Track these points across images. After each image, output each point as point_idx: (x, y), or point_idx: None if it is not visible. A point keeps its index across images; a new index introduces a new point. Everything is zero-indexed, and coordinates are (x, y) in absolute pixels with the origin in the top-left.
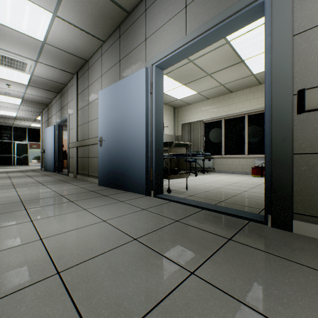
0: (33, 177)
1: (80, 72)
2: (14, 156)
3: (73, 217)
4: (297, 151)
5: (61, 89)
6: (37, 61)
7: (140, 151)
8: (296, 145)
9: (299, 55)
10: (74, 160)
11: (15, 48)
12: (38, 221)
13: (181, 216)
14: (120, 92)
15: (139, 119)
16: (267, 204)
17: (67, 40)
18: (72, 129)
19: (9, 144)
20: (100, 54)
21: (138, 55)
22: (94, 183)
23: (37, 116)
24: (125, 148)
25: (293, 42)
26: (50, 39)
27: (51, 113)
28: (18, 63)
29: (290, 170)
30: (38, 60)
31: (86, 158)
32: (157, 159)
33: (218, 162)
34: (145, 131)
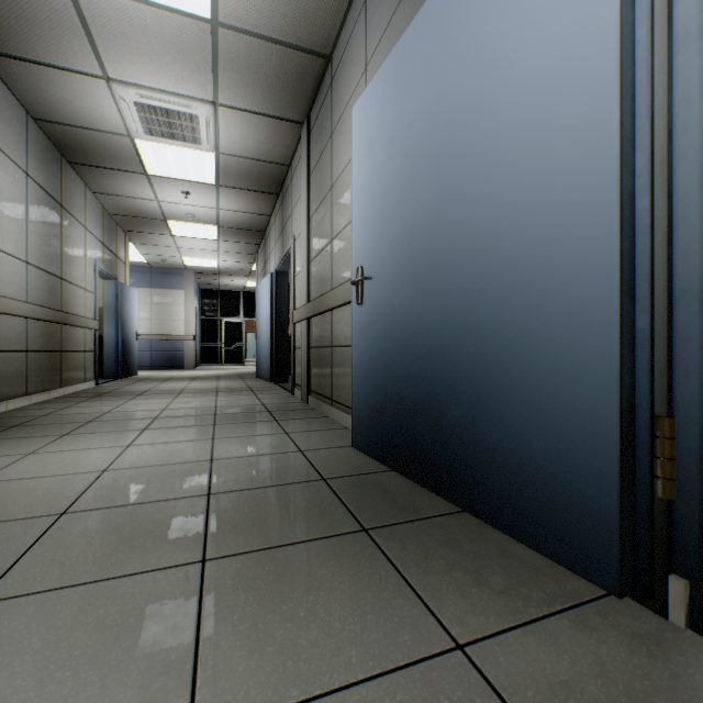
0: (219, 395)
1: (314, 108)
2: (221, 346)
3: None
4: None
5: (281, 181)
6: (216, 106)
7: (564, 301)
8: None
9: None
10: (302, 354)
11: (165, 73)
12: None
13: None
14: (437, 41)
15: (560, 106)
16: None
17: None
18: (299, 275)
19: (214, 323)
20: (360, 1)
21: None
22: (344, 430)
23: (250, 262)
24: (460, 299)
25: None
26: None
27: (268, 248)
28: (182, 121)
29: None
30: (218, 99)
31: (326, 348)
32: None
33: None
34: (612, 165)
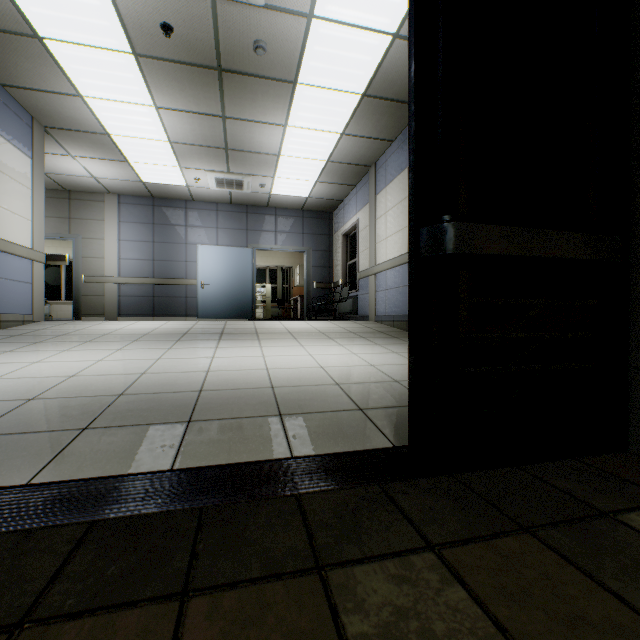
0: None
1: None
2: None
3: None
4: (84, 295)
5: None
6: None
7: None
8: (83, 293)
9: (84, 264)
10: None
11: None
12: None
13: None
14: None
15: None
16: (74, 313)
17: None
18: None
19: None
20: None
21: None
22: None
23: None
24: None
25: (82, 259)
26: None
27: None
28: None
29: (81, 301)
30: None
31: None
32: None
33: (58, 308)
34: None
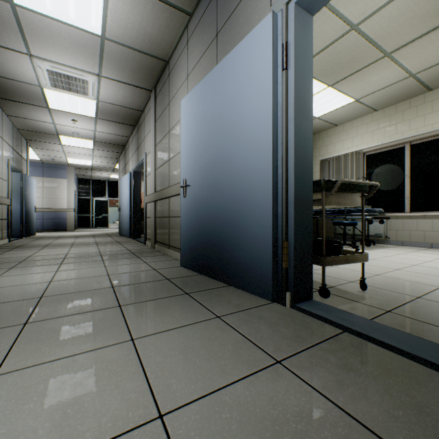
0: (99, 245)
1: (159, 85)
2: (92, 216)
3: (89, 374)
4: None
5: (137, 119)
6: (100, 76)
7: (258, 202)
8: None
9: None
10: (151, 221)
11: (69, 57)
12: (4, 381)
13: (432, 436)
14: (218, 88)
15: (257, 132)
16: None
17: (134, 26)
18: (149, 176)
19: (88, 201)
20: (185, 41)
21: (253, 2)
22: (176, 260)
23: (114, 163)
24: (226, 198)
25: None
26: (110, 28)
27: (128, 156)
28: (77, 82)
29: None
30: (101, 73)
31: (166, 218)
32: (298, 219)
33: (396, 225)
34: (270, 157)
